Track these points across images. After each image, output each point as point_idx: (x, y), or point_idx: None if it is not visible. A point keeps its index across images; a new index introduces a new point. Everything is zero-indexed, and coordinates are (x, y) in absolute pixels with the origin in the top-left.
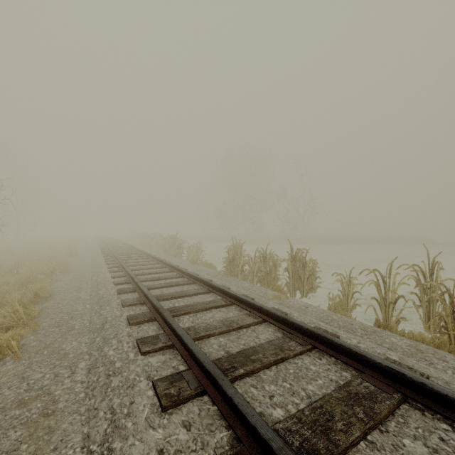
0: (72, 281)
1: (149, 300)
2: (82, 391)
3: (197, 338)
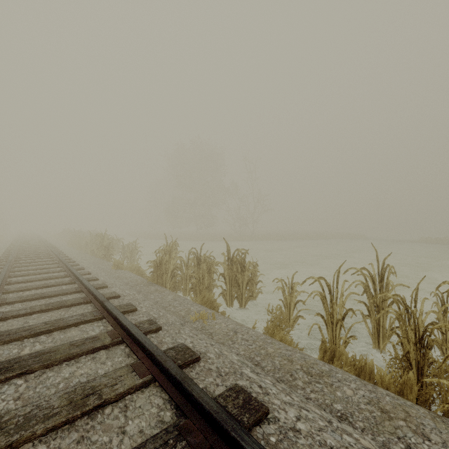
0: None
1: None
2: None
3: None
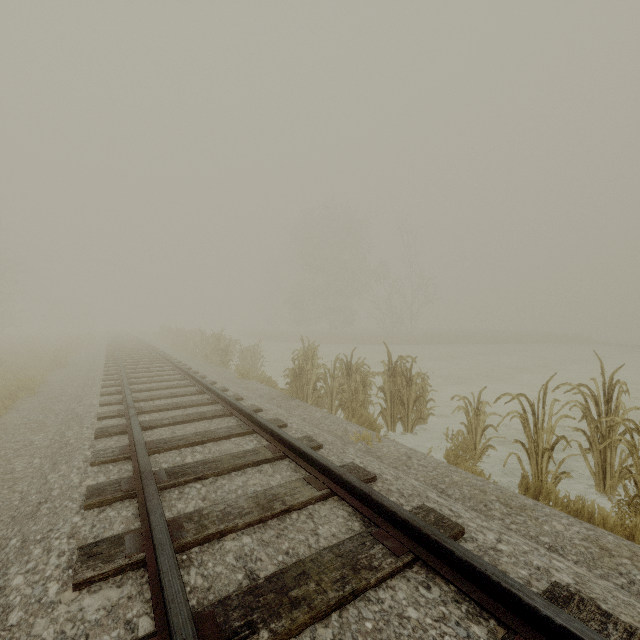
0: (34, 411)
1: (136, 454)
2: None
3: (200, 539)
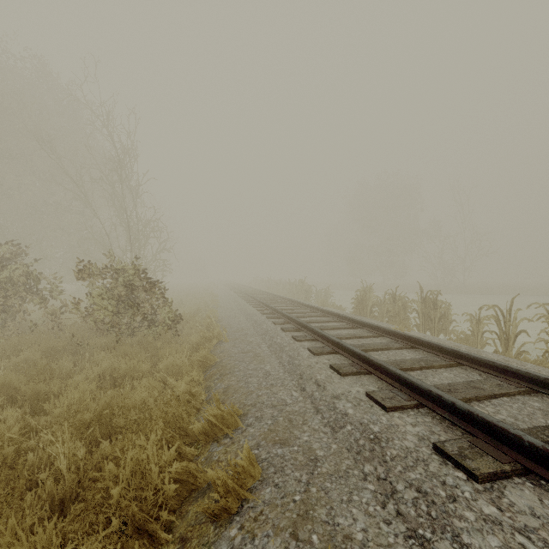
0: (227, 312)
1: (294, 320)
2: (269, 352)
3: None
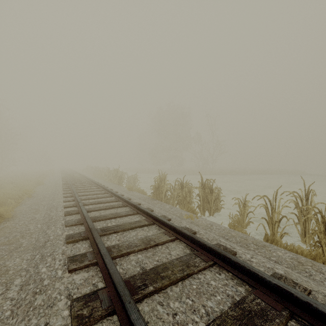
0: (33, 204)
1: (86, 221)
2: (9, 309)
3: (119, 255)
